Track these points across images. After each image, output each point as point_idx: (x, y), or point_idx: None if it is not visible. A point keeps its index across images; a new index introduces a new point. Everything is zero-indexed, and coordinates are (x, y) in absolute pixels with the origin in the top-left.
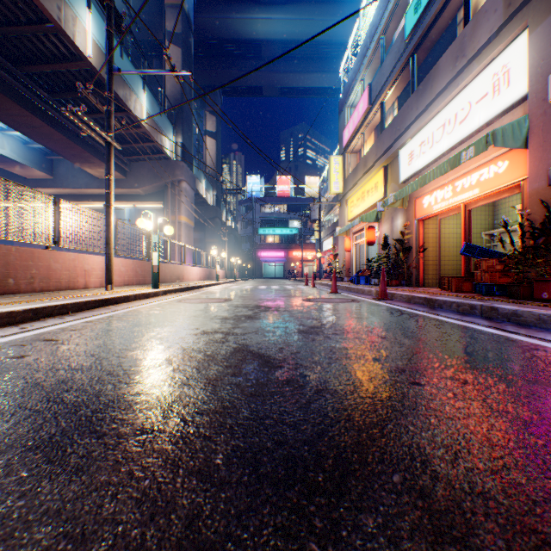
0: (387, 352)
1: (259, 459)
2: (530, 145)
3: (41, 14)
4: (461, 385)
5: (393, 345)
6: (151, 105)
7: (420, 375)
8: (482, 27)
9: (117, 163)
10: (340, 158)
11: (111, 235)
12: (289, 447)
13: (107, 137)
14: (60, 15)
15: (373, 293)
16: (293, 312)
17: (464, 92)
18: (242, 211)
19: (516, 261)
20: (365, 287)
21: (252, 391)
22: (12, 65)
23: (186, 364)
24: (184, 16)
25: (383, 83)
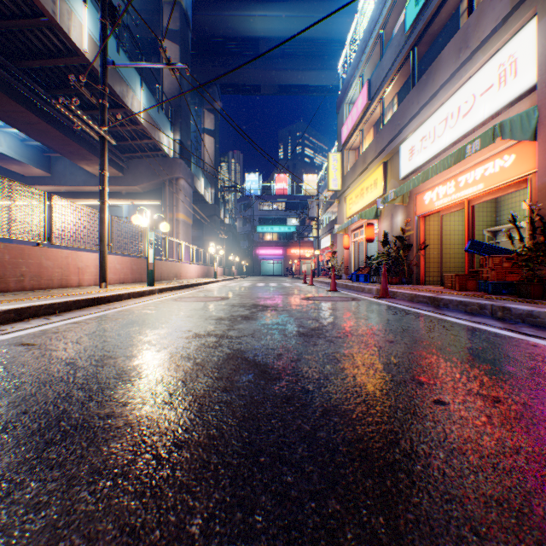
0: (399, 360)
1: (250, 526)
2: (540, 137)
3: (36, 7)
4: (494, 404)
5: (403, 351)
6: (149, 102)
7: (442, 391)
8: (487, 17)
9: (115, 160)
10: (338, 155)
11: (105, 232)
12: (291, 503)
13: (100, 131)
14: (55, 8)
15: (373, 291)
16: (291, 311)
17: (468, 84)
18: (240, 209)
19: (527, 258)
20: (365, 285)
21: (245, 412)
22: (7, 60)
23: (171, 375)
24: (182, 13)
25: (383, 78)
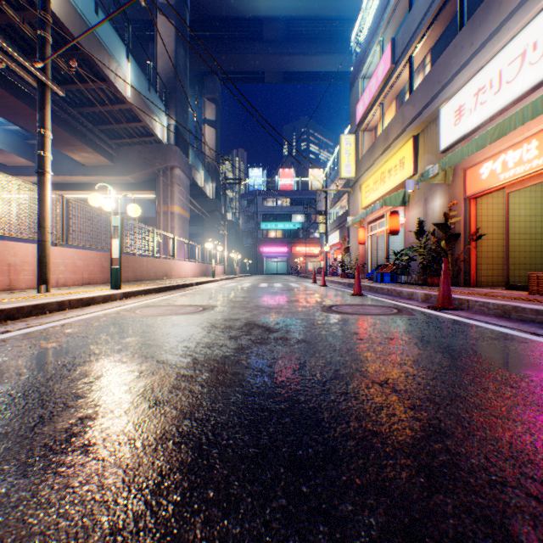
0: None
1: None
2: None
3: None
4: None
5: None
6: (138, 78)
7: None
8: None
9: (102, 146)
10: (352, 138)
11: (46, 214)
12: None
13: (34, 70)
14: None
15: (418, 296)
16: (316, 346)
17: None
18: (243, 205)
19: None
20: (397, 286)
21: None
22: None
23: None
24: None
25: (414, 31)
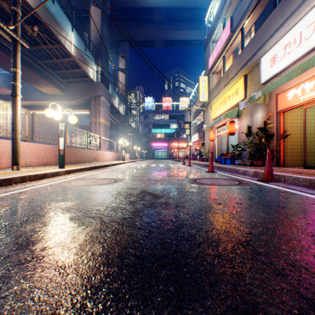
0: None
1: None
2: None
3: None
4: None
5: None
6: (78, 42)
7: None
8: None
9: (58, 83)
10: (206, 78)
11: (17, 121)
12: None
13: (9, 31)
14: None
15: (250, 173)
16: (189, 209)
17: None
18: (142, 118)
19: None
20: (235, 166)
21: None
22: None
23: None
24: None
25: (244, 11)
